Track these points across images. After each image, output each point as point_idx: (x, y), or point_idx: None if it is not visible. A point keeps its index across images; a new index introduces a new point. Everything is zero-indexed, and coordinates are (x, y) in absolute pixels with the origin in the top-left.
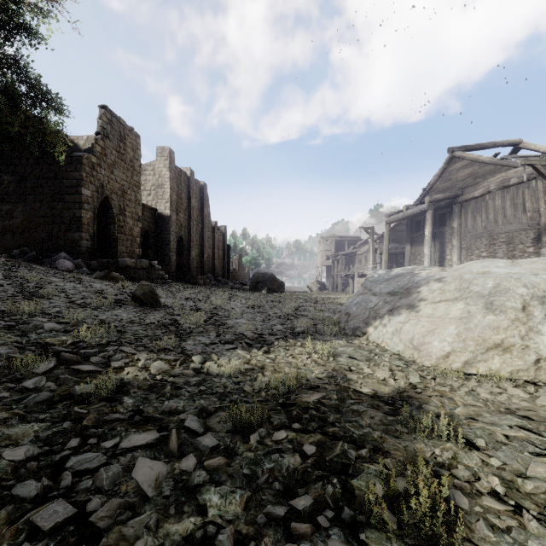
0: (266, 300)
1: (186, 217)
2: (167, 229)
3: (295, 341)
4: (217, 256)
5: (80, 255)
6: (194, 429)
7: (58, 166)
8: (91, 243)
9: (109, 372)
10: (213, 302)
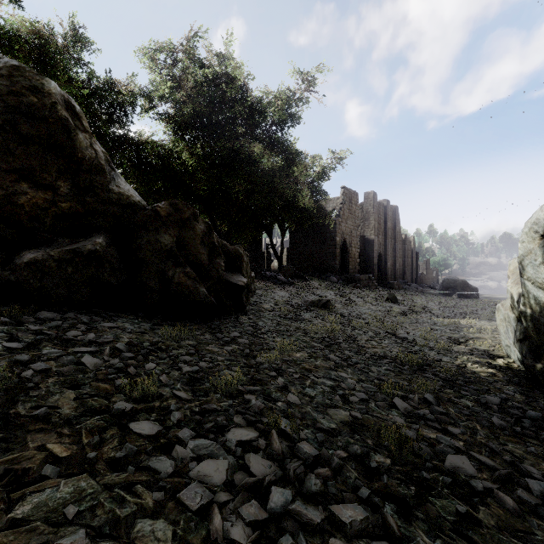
0: (454, 304)
1: (383, 237)
2: (372, 249)
3: (463, 319)
4: (406, 264)
5: (335, 273)
6: (434, 324)
7: (324, 227)
8: (339, 266)
9: (412, 315)
10: (419, 303)
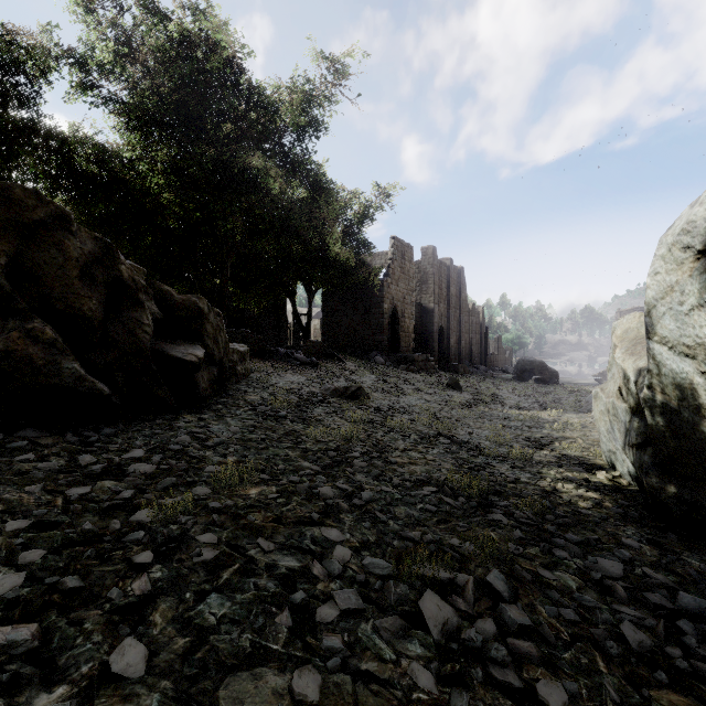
0: (532, 391)
1: (445, 307)
2: (431, 322)
3: (544, 411)
4: (474, 341)
5: (382, 352)
6: (507, 419)
7: (368, 289)
8: (387, 342)
9: (478, 407)
10: (489, 390)
